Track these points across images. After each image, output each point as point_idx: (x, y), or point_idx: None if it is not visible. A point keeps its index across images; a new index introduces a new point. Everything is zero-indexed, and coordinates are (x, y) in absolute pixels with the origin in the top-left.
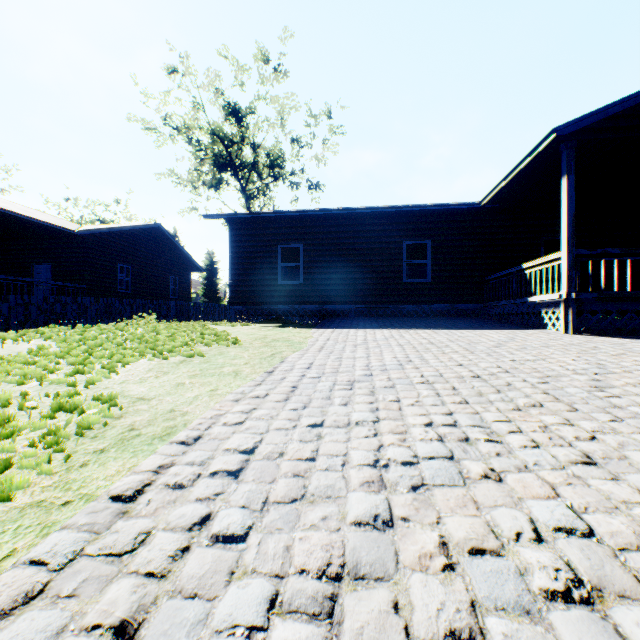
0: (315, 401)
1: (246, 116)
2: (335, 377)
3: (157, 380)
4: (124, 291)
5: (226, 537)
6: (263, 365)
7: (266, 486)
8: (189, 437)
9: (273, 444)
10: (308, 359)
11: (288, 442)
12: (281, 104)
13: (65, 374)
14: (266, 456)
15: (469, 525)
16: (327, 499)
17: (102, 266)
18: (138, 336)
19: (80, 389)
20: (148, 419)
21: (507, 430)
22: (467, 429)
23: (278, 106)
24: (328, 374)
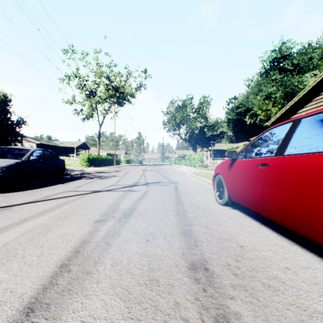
0: None
1: None
2: None
3: None
4: None
5: None
6: None
7: None
8: None
9: None
10: None
11: None
12: None
13: None
14: None
15: None
16: None
17: None
18: None
19: None
20: None
21: None
22: None
23: None
24: None
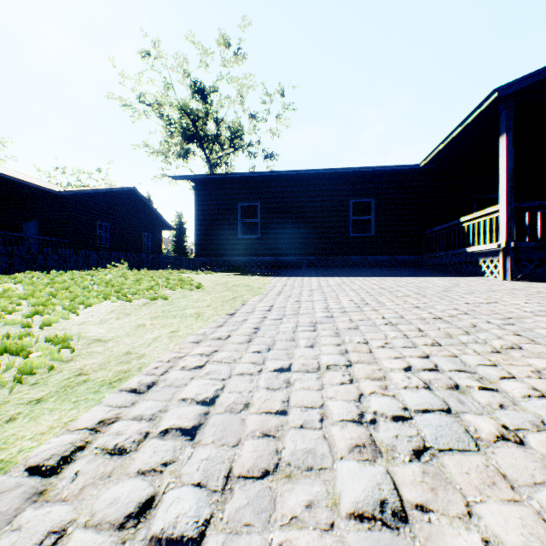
0: (279, 343)
1: (210, 94)
2: (296, 319)
3: (117, 321)
4: (103, 245)
5: (171, 542)
6: (225, 307)
7: (229, 451)
8: (141, 384)
9: (236, 392)
10: (268, 302)
11: (253, 390)
12: (240, 84)
13: (22, 315)
14: (228, 408)
15: (517, 520)
16: (309, 472)
17: (83, 223)
18: (105, 280)
19: (35, 330)
20: (100, 362)
21: (498, 376)
22: (452, 374)
23: (238, 85)
24: (289, 316)
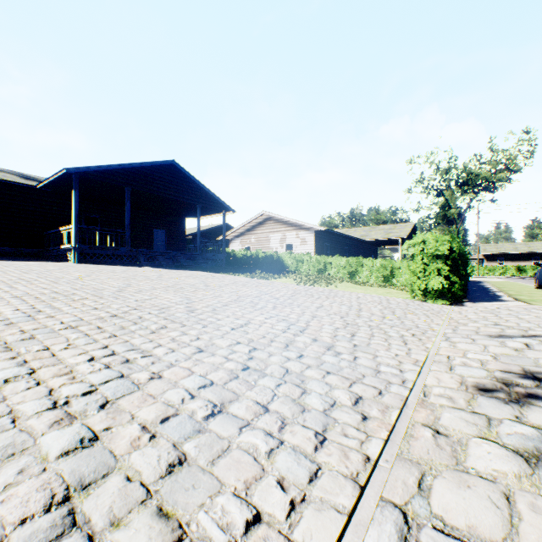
0: None
1: None
2: None
3: None
4: None
5: None
6: None
7: None
8: None
9: None
10: None
11: None
12: None
13: None
14: None
15: None
16: None
17: None
18: None
19: None
20: None
21: None
22: None
23: None
24: None
